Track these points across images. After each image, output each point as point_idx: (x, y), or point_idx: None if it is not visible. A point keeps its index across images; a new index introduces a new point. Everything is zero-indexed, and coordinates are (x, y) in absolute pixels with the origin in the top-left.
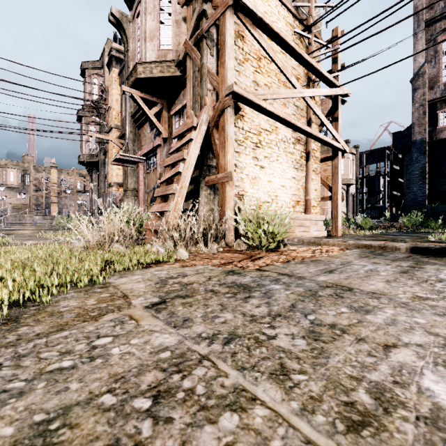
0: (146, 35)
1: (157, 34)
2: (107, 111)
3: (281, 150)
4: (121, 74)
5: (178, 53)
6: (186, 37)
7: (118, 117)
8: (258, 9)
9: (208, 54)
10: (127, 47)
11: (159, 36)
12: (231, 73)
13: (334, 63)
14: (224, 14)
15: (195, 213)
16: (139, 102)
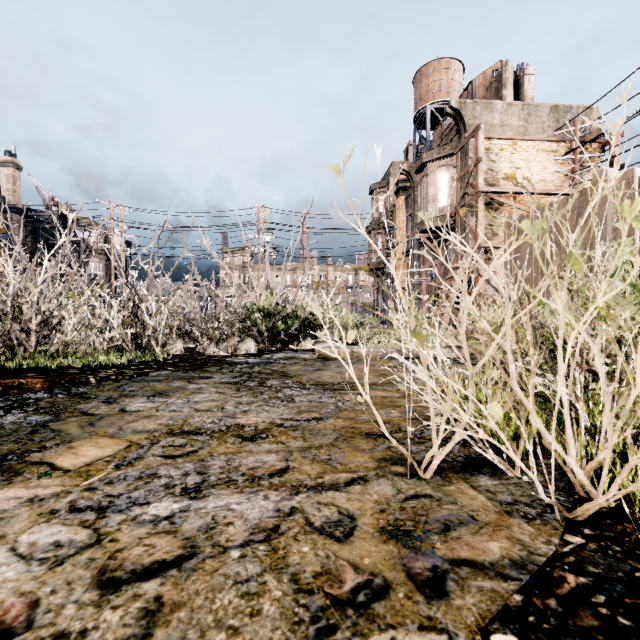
0: (430, 199)
1: (437, 197)
2: (394, 230)
3: None
4: (406, 201)
5: (451, 207)
6: (455, 205)
7: (404, 234)
8: (502, 188)
9: (469, 216)
10: (413, 188)
11: (438, 198)
12: (482, 232)
13: (611, 166)
14: (477, 200)
15: None
16: (425, 241)
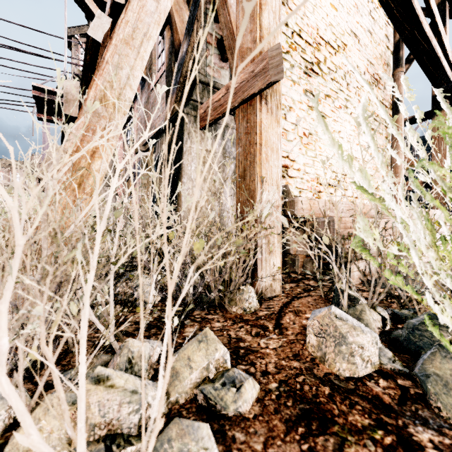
0: None
1: None
2: None
3: (352, 90)
4: None
5: None
6: None
7: None
8: None
9: None
10: None
11: None
12: None
13: None
14: None
15: (173, 201)
16: (89, 4)
